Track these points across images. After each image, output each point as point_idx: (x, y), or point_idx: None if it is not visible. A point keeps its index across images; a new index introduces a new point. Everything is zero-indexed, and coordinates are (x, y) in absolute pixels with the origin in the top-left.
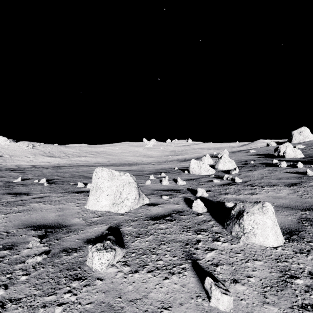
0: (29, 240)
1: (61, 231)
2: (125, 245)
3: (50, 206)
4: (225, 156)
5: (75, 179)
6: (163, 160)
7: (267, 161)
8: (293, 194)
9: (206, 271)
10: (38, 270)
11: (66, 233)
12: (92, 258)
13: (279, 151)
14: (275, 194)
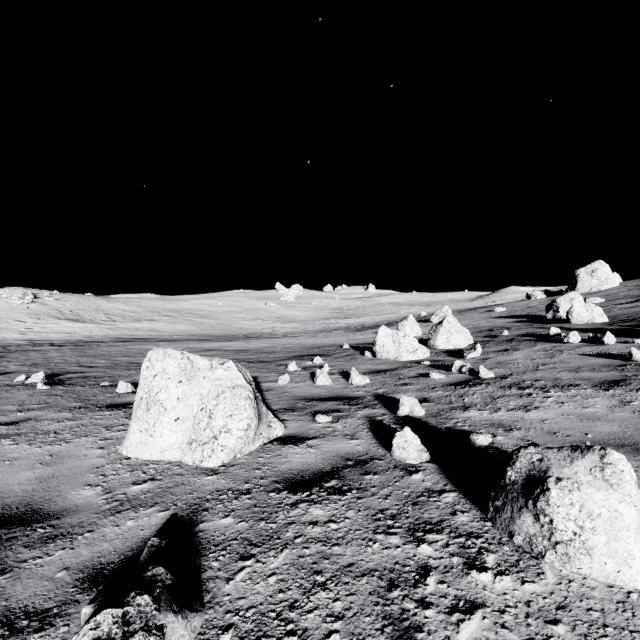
0: None
1: (27, 534)
2: (206, 592)
3: (28, 448)
4: (450, 320)
5: (117, 373)
6: (318, 327)
7: (535, 329)
8: (623, 410)
9: None
10: None
11: (40, 542)
12: None
13: (557, 310)
14: (581, 410)
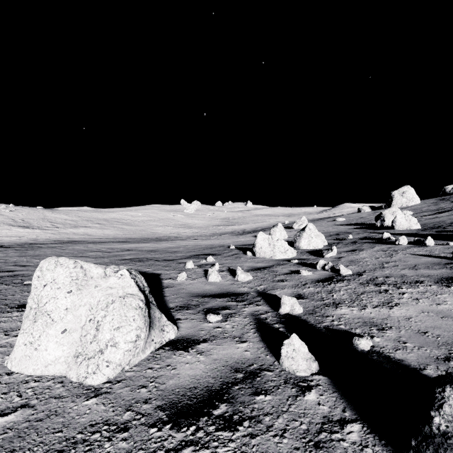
0: None
1: None
2: None
3: None
4: (310, 227)
5: None
6: (211, 232)
7: (370, 234)
8: None
9: None
10: None
11: None
12: None
13: (383, 220)
14: (436, 307)
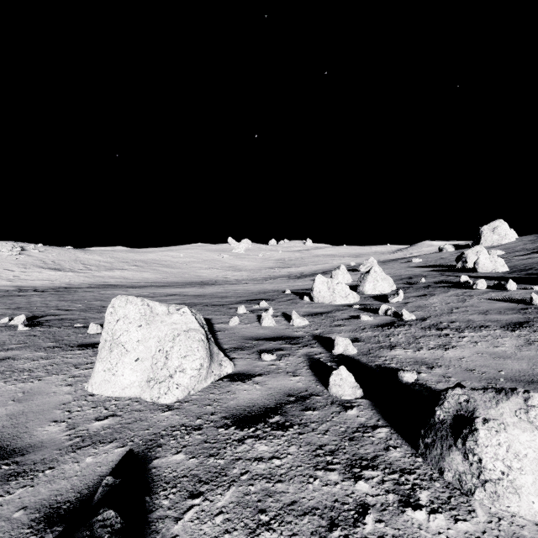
0: None
1: None
2: (155, 533)
3: (3, 385)
4: (376, 270)
5: (90, 315)
6: (264, 275)
7: (448, 277)
8: (529, 349)
9: None
10: None
11: (3, 480)
12: None
13: (465, 261)
14: (492, 349)
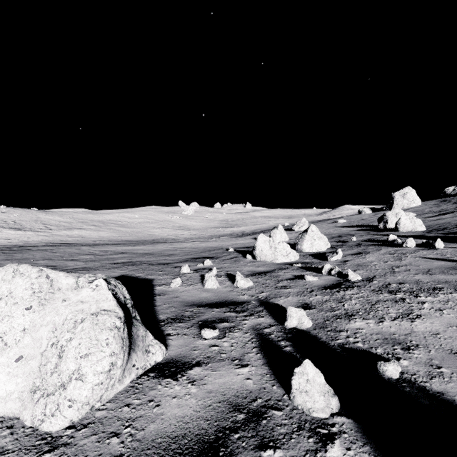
0: None
1: None
2: None
3: None
4: (313, 229)
5: None
6: (209, 234)
7: (374, 236)
8: None
9: None
10: None
11: None
12: None
13: (386, 221)
14: None
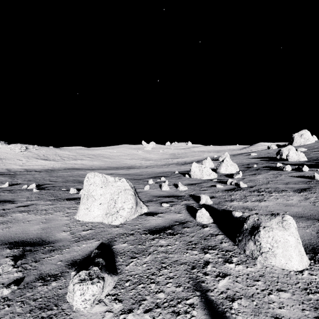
0: (0, 262)
1: (42, 249)
2: (118, 269)
3: (35, 216)
4: (227, 159)
5: (68, 184)
6: (163, 163)
7: (270, 164)
8: (305, 201)
9: (220, 309)
10: (2, 309)
11: (48, 252)
12: (73, 293)
13: (281, 154)
14: (285, 201)
